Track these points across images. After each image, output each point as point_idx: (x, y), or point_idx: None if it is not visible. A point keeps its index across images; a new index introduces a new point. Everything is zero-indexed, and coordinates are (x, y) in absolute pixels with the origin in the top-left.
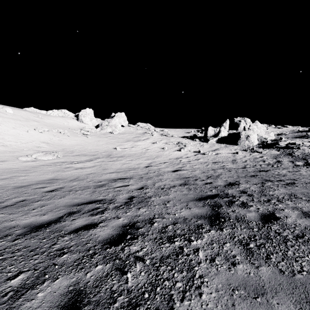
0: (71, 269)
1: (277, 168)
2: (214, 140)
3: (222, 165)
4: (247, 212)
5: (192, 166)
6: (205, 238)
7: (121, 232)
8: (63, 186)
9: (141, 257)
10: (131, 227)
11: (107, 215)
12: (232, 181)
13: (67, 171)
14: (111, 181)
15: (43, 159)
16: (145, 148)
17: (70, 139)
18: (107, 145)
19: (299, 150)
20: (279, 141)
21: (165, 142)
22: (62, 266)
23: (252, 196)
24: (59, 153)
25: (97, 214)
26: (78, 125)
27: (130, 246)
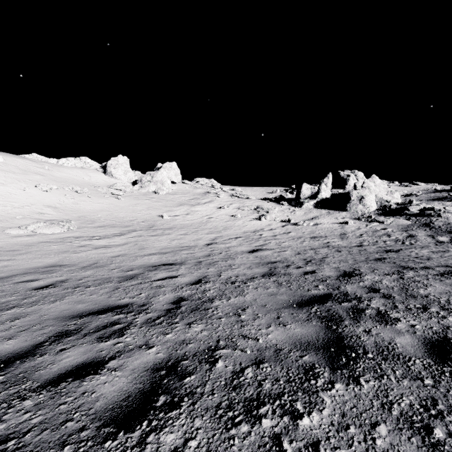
0: None
1: (412, 247)
2: (311, 203)
3: (325, 241)
4: (395, 335)
5: (279, 244)
6: (326, 407)
7: (148, 385)
8: (66, 278)
9: None
10: (171, 373)
11: (128, 339)
12: (347, 269)
13: (81, 251)
14: (149, 269)
15: (45, 232)
16: (207, 215)
17: (91, 201)
18: (149, 211)
19: (440, 218)
20: (408, 205)
21: (237, 207)
22: None
23: (391, 298)
24: (72, 223)
25: (110, 338)
26: (105, 180)
27: (159, 433)
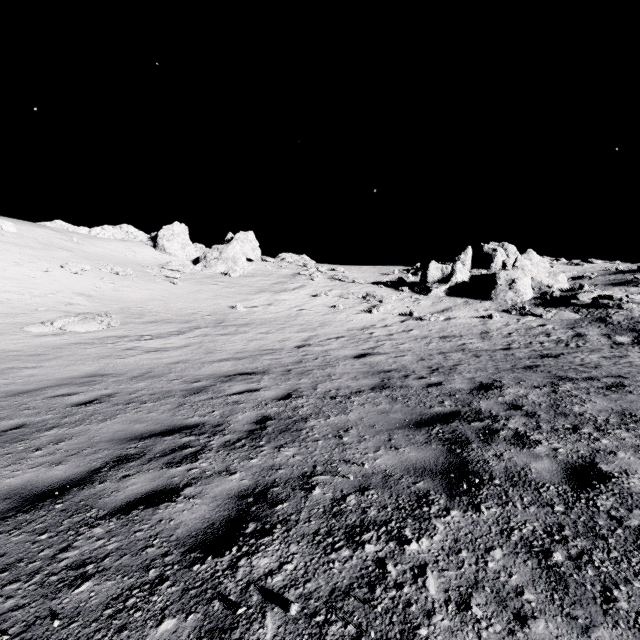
0: (93, 630)
1: (577, 350)
2: (441, 289)
3: (459, 343)
4: (531, 460)
5: (397, 346)
6: (438, 533)
7: (234, 513)
8: (114, 392)
9: (279, 594)
10: (260, 500)
11: (204, 465)
12: (485, 380)
13: (128, 356)
14: (221, 380)
15: (78, 330)
16: (297, 306)
17: (138, 287)
18: (217, 300)
19: (620, 311)
20: (577, 291)
21: (339, 294)
22: (71, 621)
23: (535, 417)
24: (113, 318)
25: (182, 463)
26: (155, 257)
27: (252, 557)
